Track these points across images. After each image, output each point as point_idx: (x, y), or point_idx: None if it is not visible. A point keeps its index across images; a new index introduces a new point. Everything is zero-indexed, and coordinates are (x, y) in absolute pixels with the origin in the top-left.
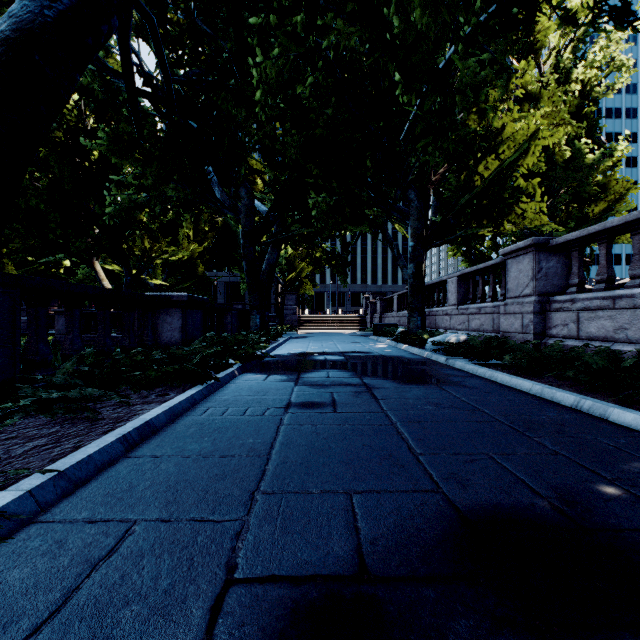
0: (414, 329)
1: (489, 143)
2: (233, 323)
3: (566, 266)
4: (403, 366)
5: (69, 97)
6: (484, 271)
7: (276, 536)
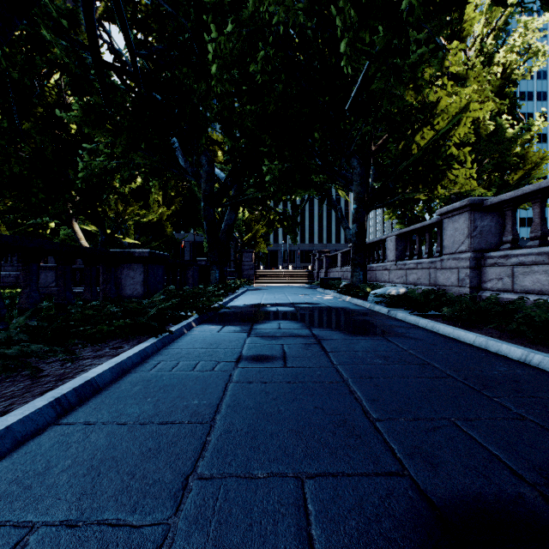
0: (357, 282)
1: (424, 115)
2: (195, 277)
3: (499, 225)
4: (349, 317)
5: (50, 76)
6: (420, 230)
7: None
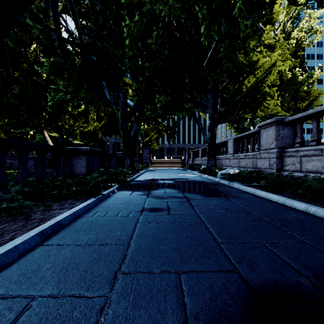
0: (210, 166)
1: (250, 69)
2: (115, 163)
3: (293, 133)
4: (205, 186)
5: (31, 46)
6: (247, 136)
7: (128, 311)
